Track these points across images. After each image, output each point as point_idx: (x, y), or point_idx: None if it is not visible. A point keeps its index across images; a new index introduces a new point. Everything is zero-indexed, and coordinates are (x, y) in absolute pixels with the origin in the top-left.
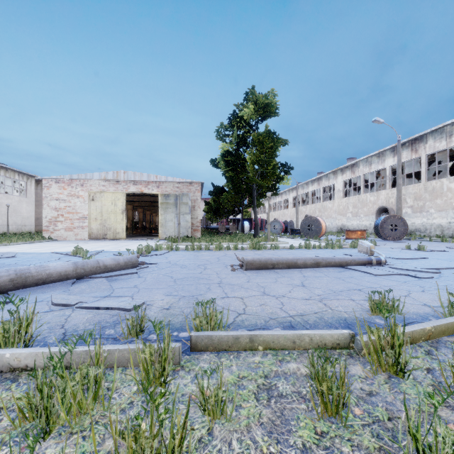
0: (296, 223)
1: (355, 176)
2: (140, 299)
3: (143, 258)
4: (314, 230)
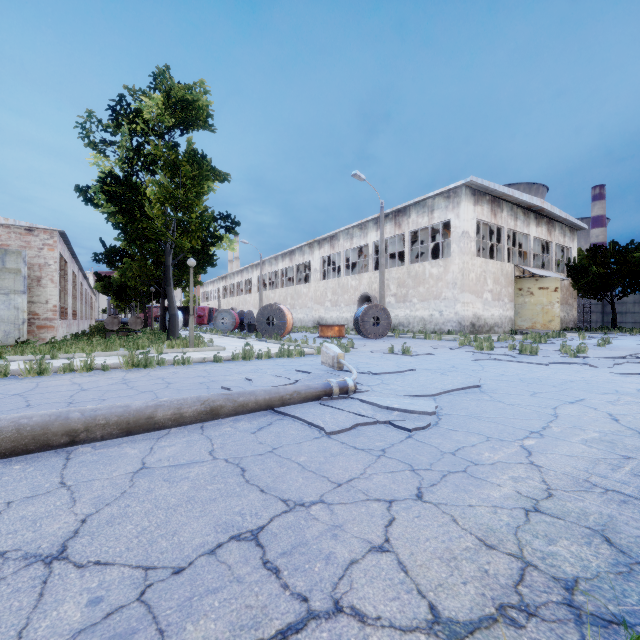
0: None
1: (334, 252)
2: None
3: None
4: (276, 326)
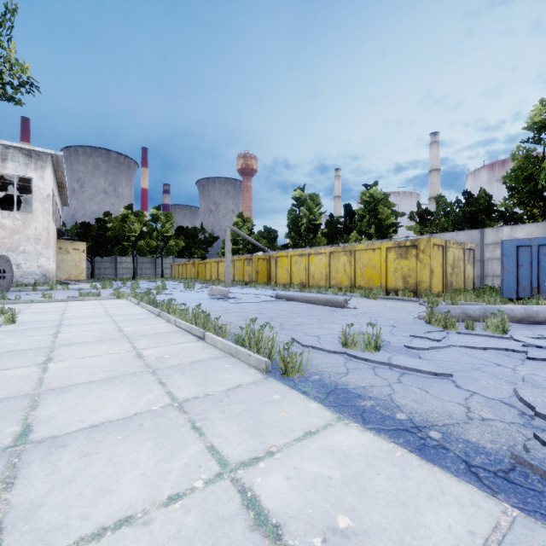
0: None
1: None
2: None
3: (389, 338)
4: None
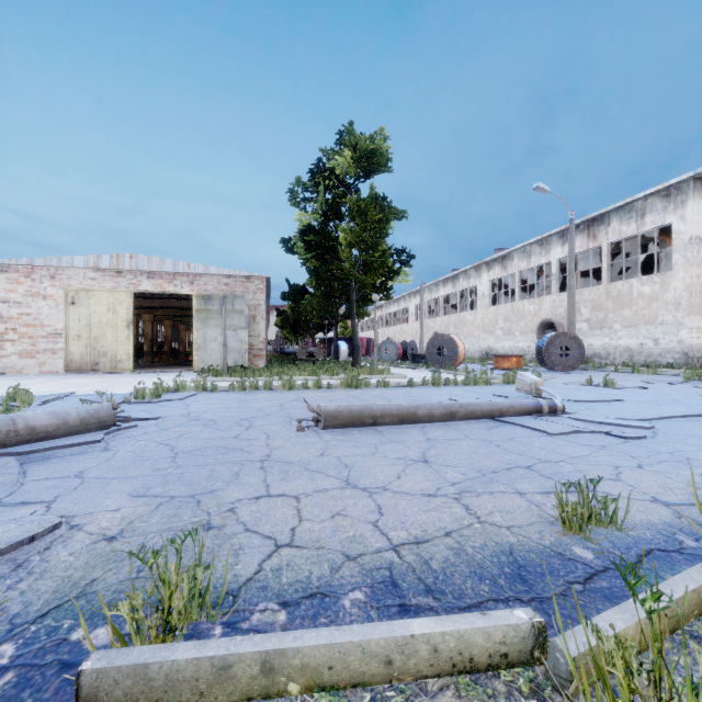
0: (421, 344)
1: (507, 273)
2: (64, 511)
3: (142, 407)
4: (447, 356)
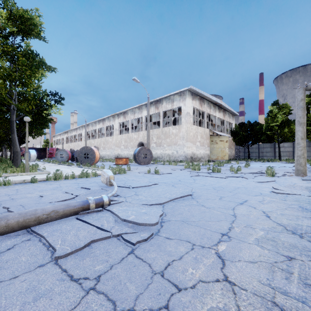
0: None
1: (126, 120)
2: None
3: None
4: (89, 158)
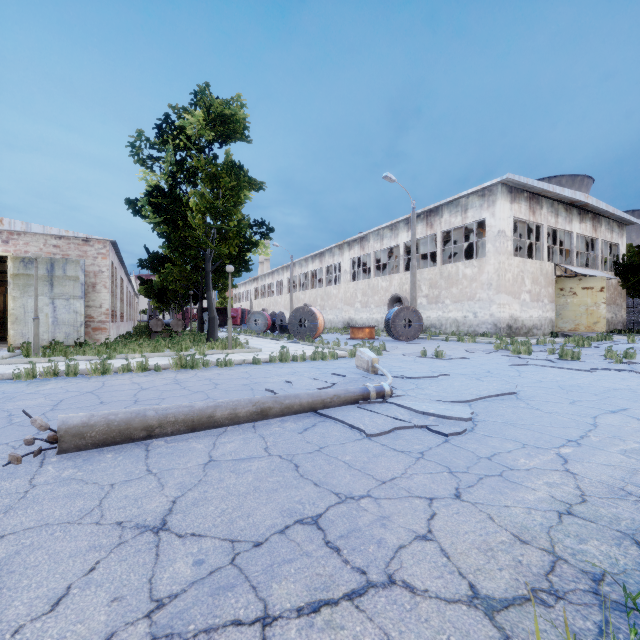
0: None
1: (364, 253)
2: None
3: None
4: (308, 328)
